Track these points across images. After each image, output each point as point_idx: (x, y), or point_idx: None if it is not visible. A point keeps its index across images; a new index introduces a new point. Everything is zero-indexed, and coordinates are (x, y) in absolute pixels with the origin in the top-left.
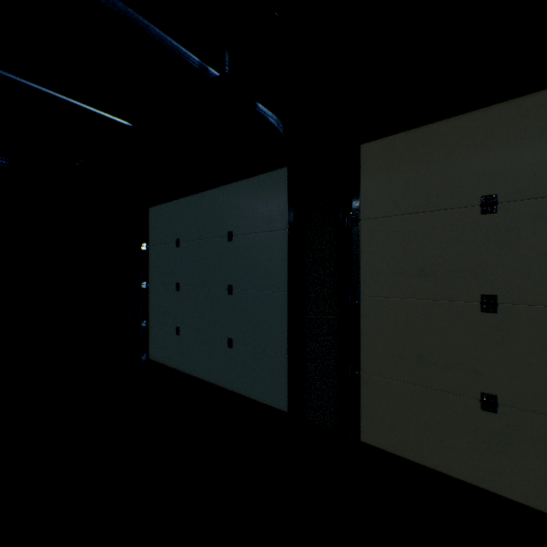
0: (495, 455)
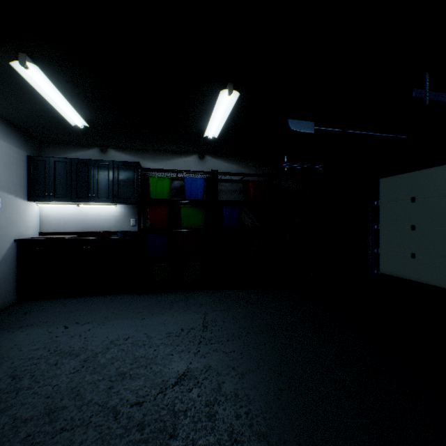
0: None
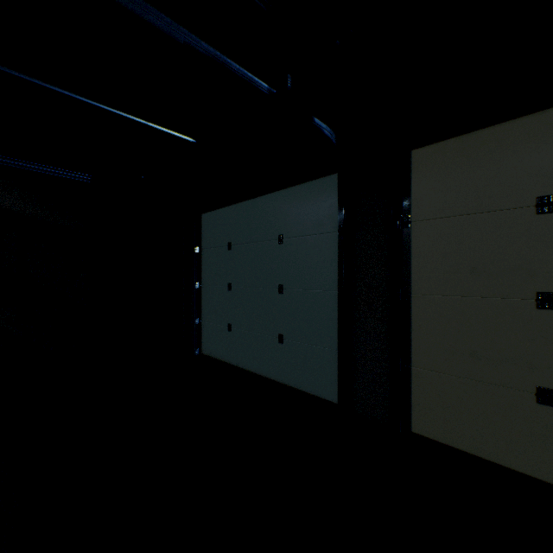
0: (551, 447)
